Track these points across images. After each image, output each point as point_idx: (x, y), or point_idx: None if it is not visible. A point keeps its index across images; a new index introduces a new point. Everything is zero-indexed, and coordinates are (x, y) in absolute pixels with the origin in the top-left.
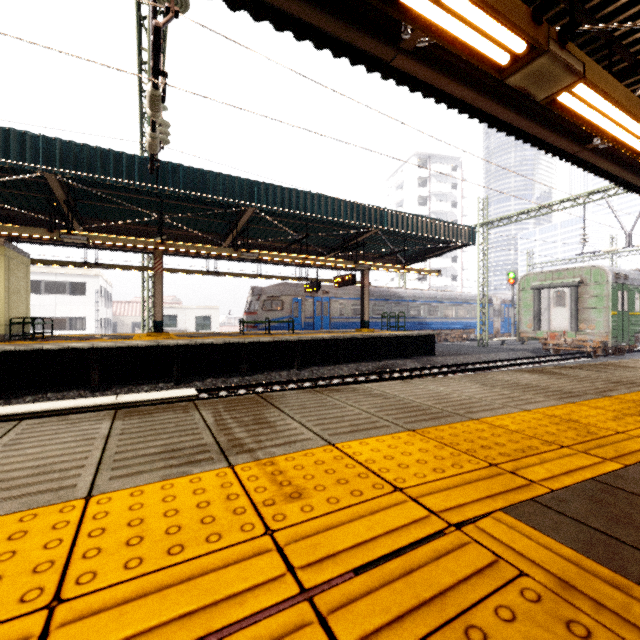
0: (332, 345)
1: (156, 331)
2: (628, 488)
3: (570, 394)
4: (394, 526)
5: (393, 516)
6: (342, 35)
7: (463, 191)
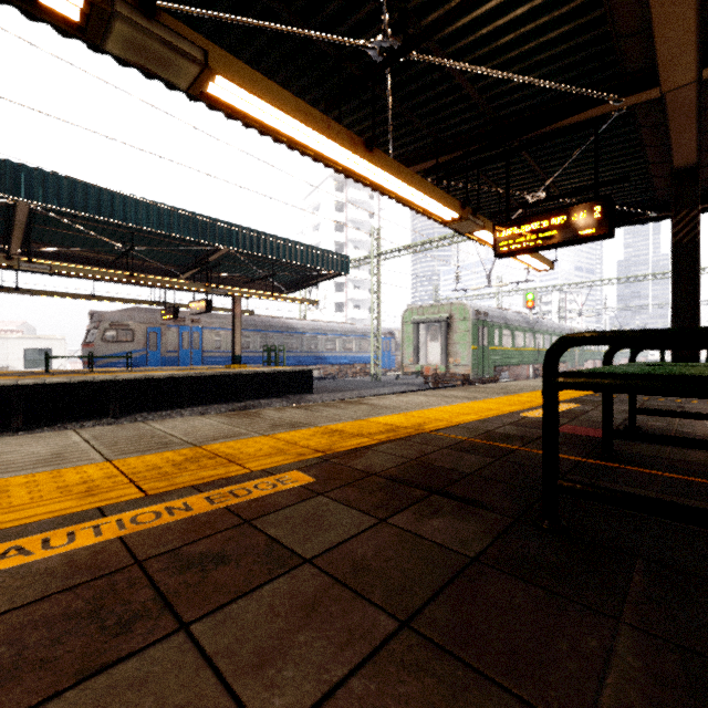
0: (175, 385)
1: None
2: None
3: (161, 446)
4: None
5: None
6: None
7: (380, 221)
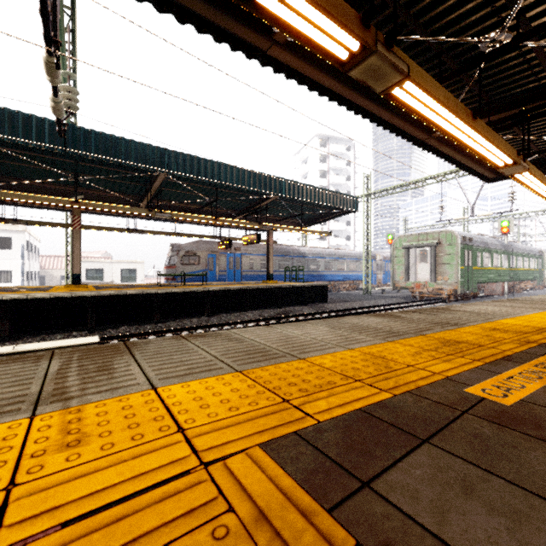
0: (239, 295)
1: (74, 283)
2: (383, 416)
3: (395, 334)
4: (147, 469)
5: (154, 459)
6: (221, 23)
7: (355, 168)
